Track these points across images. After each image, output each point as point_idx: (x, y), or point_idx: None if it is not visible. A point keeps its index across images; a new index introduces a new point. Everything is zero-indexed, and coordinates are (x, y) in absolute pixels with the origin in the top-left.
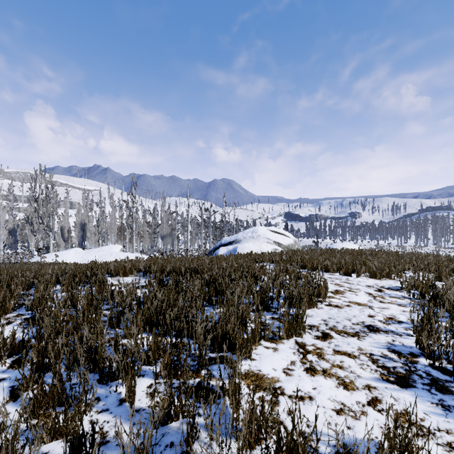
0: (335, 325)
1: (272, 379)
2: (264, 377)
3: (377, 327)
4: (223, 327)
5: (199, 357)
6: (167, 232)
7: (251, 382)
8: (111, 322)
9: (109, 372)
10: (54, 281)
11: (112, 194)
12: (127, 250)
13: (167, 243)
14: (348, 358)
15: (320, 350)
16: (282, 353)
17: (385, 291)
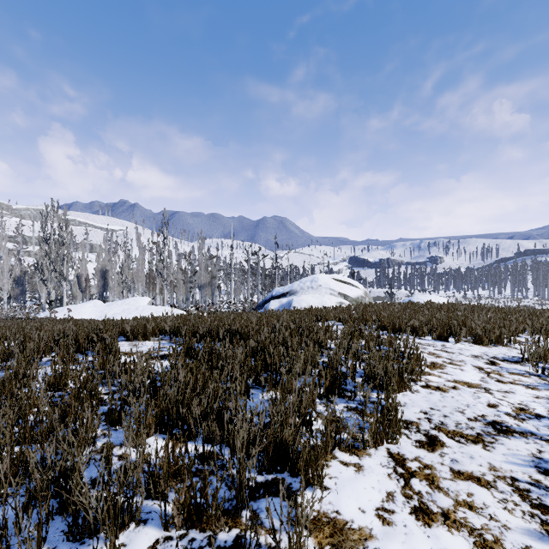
0: (442, 421)
1: (359, 533)
2: (347, 526)
3: (506, 425)
4: (276, 433)
5: (239, 485)
6: (205, 281)
7: (325, 539)
8: (109, 416)
9: (86, 521)
10: (48, 348)
11: (139, 235)
12: (157, 302)
13: (205, 294)
14: (479, 487)
15: (431, 470)
16: (371, 476)
17: (500, 364)
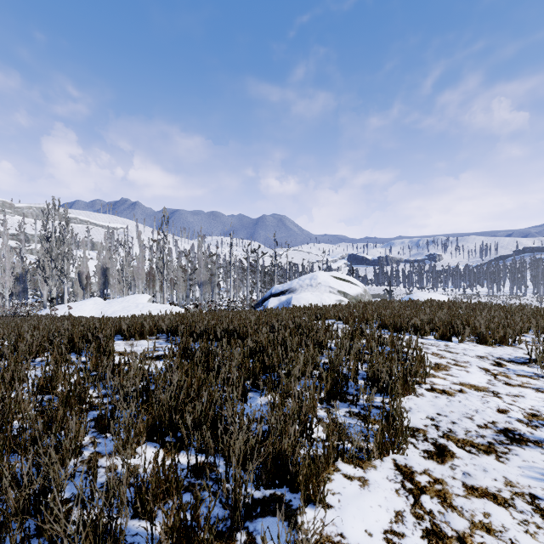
0: (450, 428)
1: None
2: None
3: (519, 433)
4: (275, 445)
5: (234, 503)
6: (205, 278)
7: None
8: (99, 423)
9: None
10: (43, 348)
11: (139, 233)
12: (157, 300)
13: (205, 292)
14: (496, 506)
15: (442, 486)
16: (377, 492)
17: (507, 365)
